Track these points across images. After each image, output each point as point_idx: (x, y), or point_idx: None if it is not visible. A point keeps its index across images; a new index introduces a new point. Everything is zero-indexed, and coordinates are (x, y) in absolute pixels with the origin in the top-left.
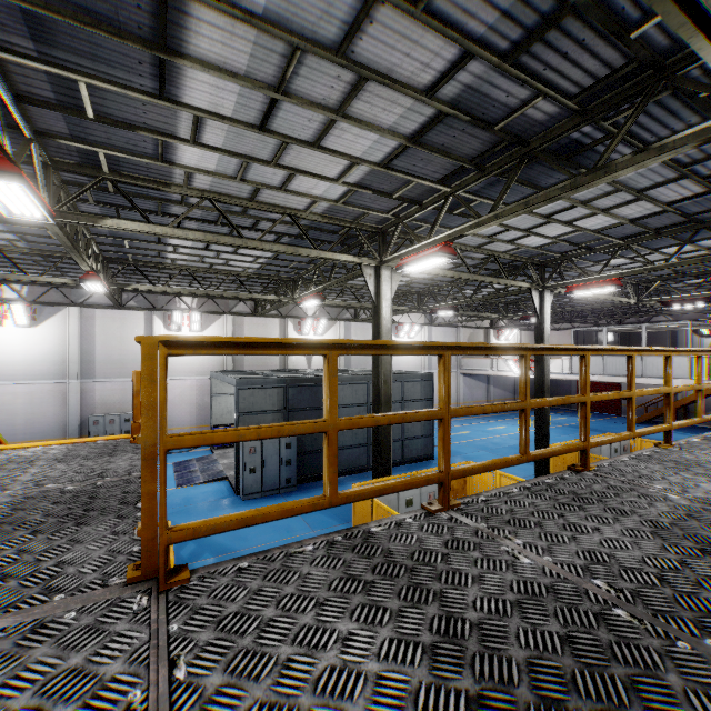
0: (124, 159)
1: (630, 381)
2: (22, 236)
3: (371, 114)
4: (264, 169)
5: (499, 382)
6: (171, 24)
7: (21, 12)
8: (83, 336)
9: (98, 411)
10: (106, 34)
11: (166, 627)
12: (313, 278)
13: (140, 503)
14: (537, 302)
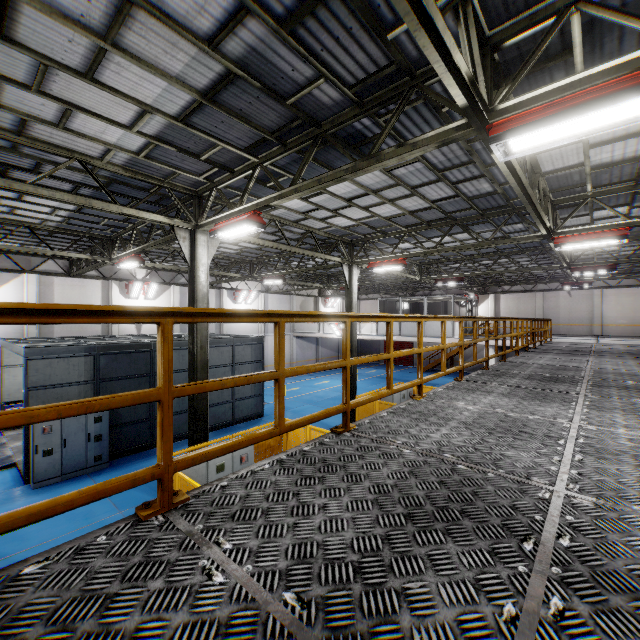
0: None
1: (389, 344)
2: None
3: (151, 54)
4: (26, 95)
5: (326, 343)
6: None
7: None
8: None
9: None
10: None
11: None
12: (131, 238)
13: None
14: (347, 275)
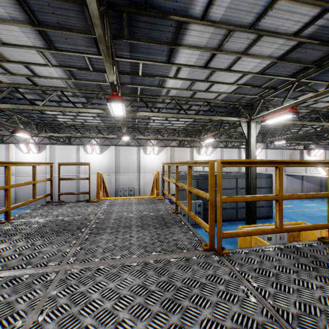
0: (146, 88)
1: None
2: (103, 121)
3: (260, 51)
4: (200, 84)
5: (309, 179)
6: (180, 34)
7: (129, 43)
8: (116, 157)
9: (121, 186)
10: (155, 44)
11: (233, 268)
12: (210, 129)
13: (182, 222)
14: None
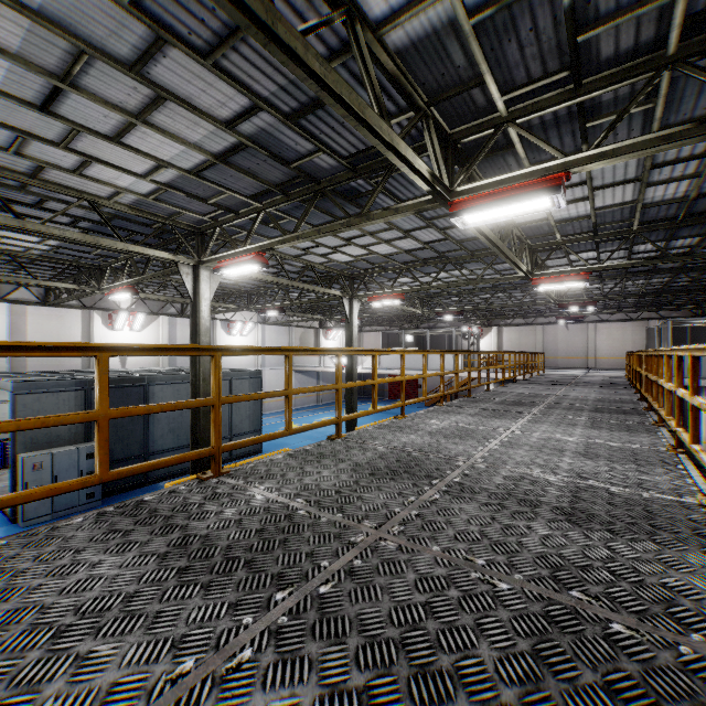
0: None
1: (374, 373)
2: None
3: (175, 128)
4: (51, 149)
5: (328, 377)
6: None
7: None
8: None
9: None
10: None
11: None
12: (125, 268)
13: None
14: (347, 309)
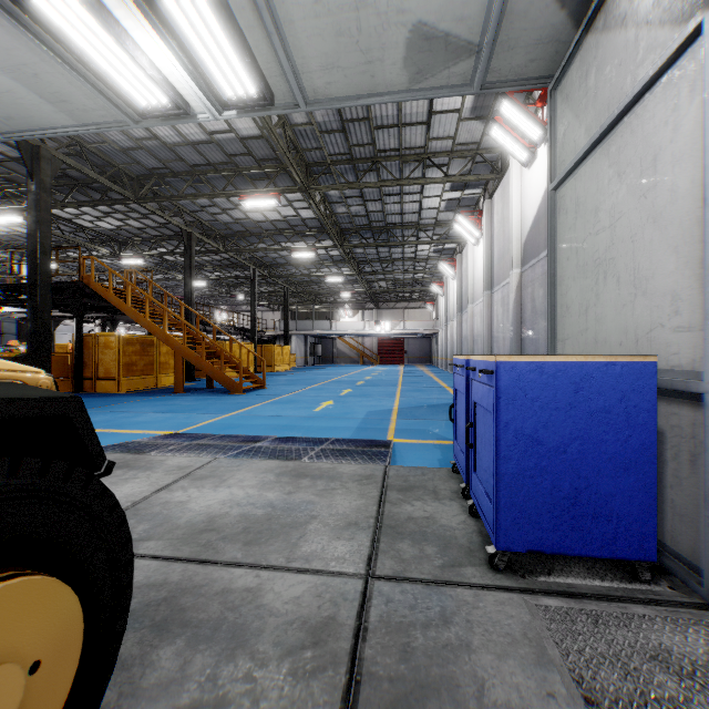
0: None
1: None
2: None
3: None
4: None
5: None
6: None
7: None
8: None
9: None
10: None
11: None
12: None
13: None
14: None
